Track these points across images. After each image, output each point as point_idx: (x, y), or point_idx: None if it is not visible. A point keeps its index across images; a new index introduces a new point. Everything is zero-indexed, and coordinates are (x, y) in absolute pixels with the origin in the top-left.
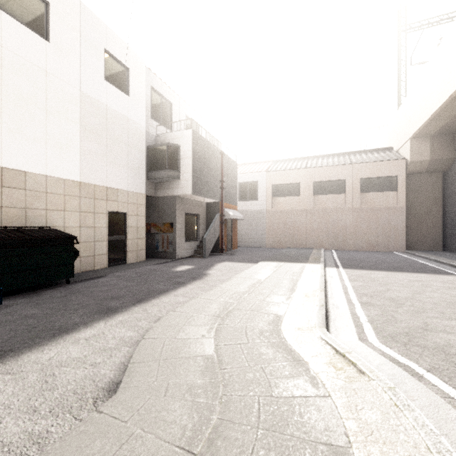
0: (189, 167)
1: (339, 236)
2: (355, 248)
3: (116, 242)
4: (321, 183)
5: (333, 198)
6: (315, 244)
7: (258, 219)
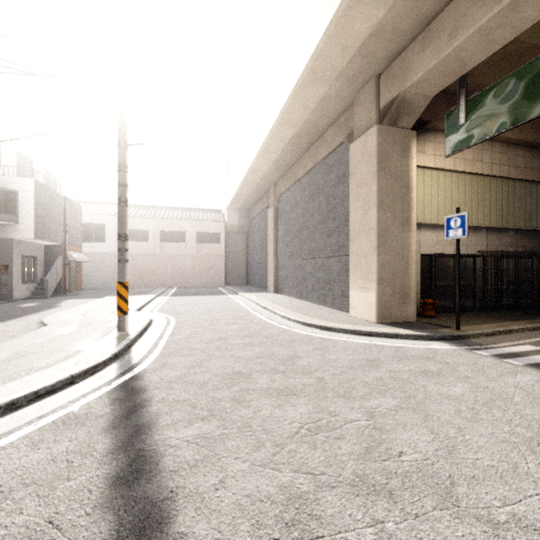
0: (31, 214)
1: (181, 277)
2: (193, 285)
3: None
4: (167, 232)
5: (176, 246)
6: (162, 284)
7: (106, 261)
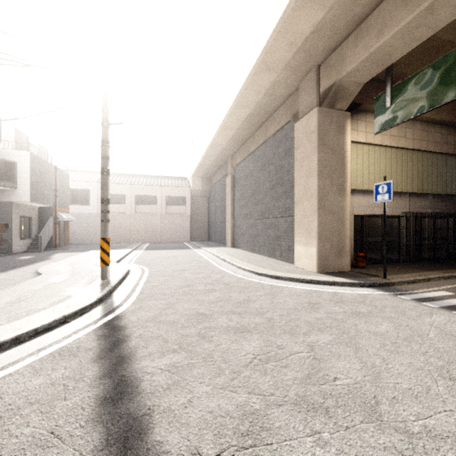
0: (27, 181)
1: (153, 234)
2: (163, 241)
3: None
4: (141, 196)
5: (149, 208)
6: (137, 240)
7: (90, 220)
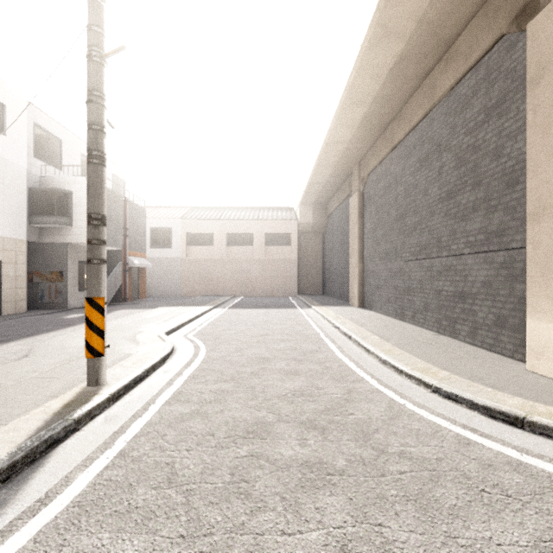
0: (84, 215)
1: (248, 284)
2: (260, 294)
3: None
4: (233, 235)
5: (243, 249)
6: (228, 292)
7: (172, 267)
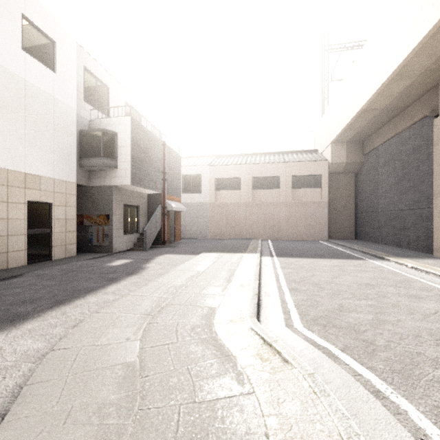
0: (128, 156)
1: (274, 228)
2: (287, 238)
3: (38, 236)
4: (259, 178)
5: (269, 193)
6: (254, 235)
7: (201, 211)
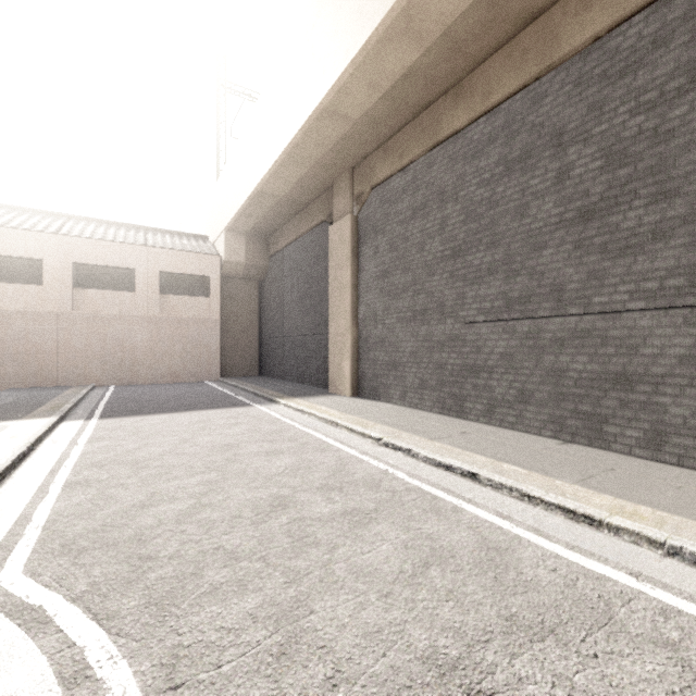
0: None
1: (125, 362)
2: (152, 380)
3: None
4: (92, 268)
5: (114, 297)
6: (79, 378)
7: None
